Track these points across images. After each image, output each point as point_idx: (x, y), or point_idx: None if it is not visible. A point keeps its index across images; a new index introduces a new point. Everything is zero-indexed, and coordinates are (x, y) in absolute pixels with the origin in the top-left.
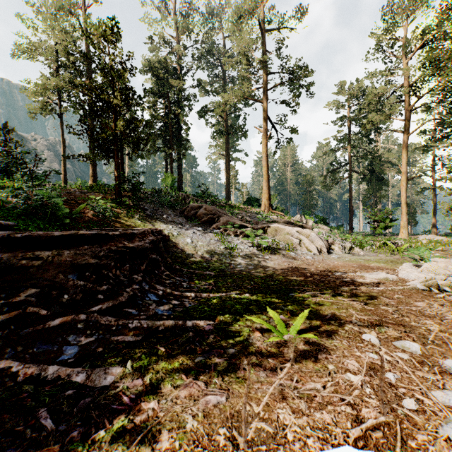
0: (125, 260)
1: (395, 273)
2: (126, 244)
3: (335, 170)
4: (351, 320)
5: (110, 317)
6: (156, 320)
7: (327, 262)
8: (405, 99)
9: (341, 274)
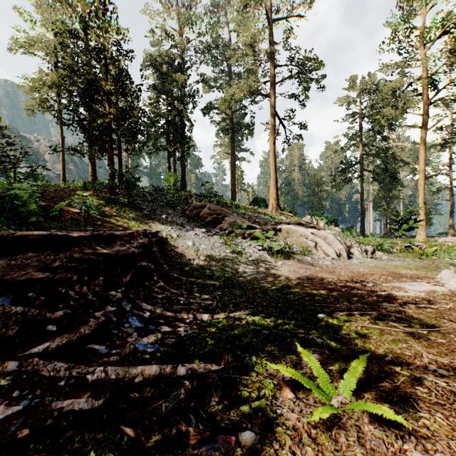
0: (97, 272)
1: (438, 283)
2: (98, 250)
3: (346, 169)
4: (424, 364)
5: (61, 362)
6: (133, 363)
7: (350, 268)
8: (422, 92)
9: (373, 284)
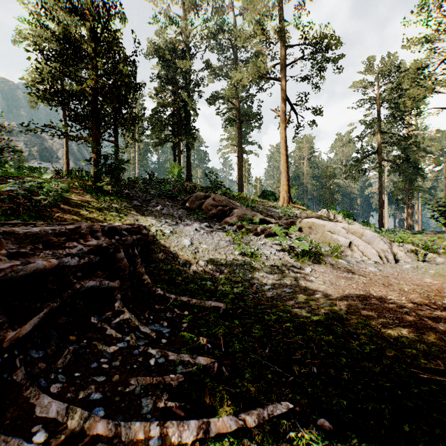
0: None
1: None
2: None
3: (362, 159)
4: None
5: None
6: None
7: (408, 278)
8: None
9: None
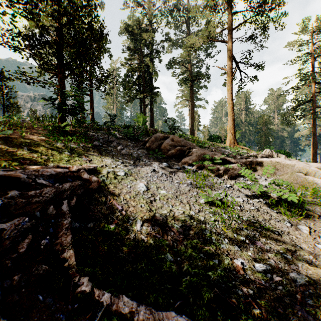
0: None
1: None
2: None
3: (297, 107)
4: None
5: None
6: None
7: None
8: None
9: None
